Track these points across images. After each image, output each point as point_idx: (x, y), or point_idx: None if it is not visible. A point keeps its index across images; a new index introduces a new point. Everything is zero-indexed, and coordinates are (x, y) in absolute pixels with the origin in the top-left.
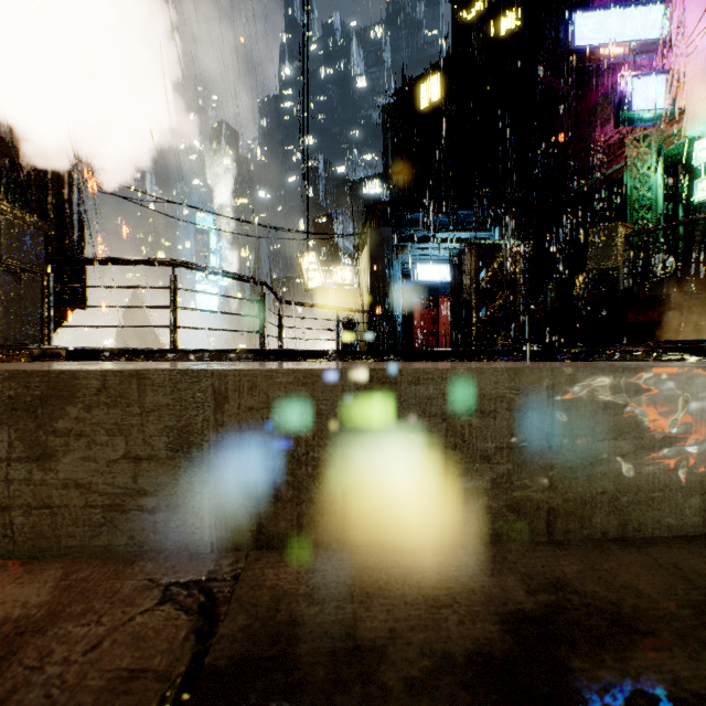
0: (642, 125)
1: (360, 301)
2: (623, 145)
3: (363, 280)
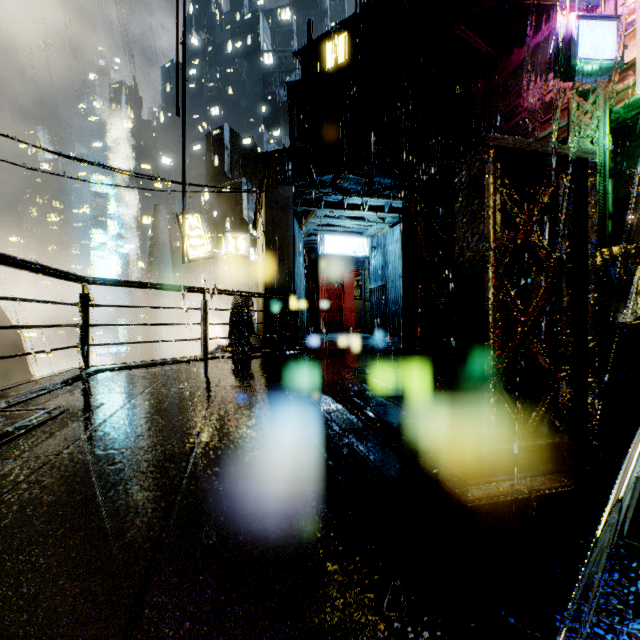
0: (583, 80)
1: (258, 276)
2: (551, 109)
3: (260, 251)
